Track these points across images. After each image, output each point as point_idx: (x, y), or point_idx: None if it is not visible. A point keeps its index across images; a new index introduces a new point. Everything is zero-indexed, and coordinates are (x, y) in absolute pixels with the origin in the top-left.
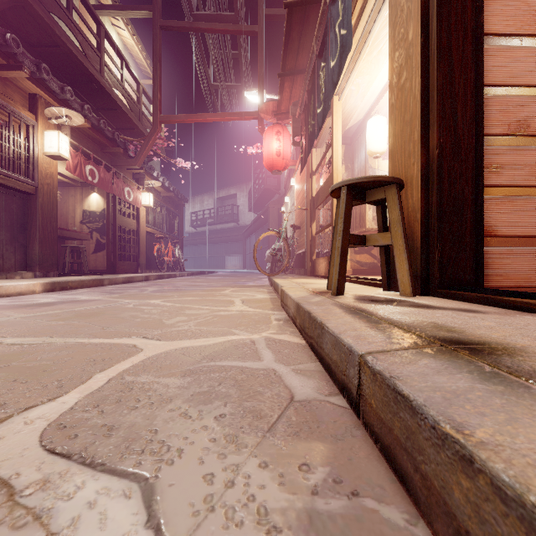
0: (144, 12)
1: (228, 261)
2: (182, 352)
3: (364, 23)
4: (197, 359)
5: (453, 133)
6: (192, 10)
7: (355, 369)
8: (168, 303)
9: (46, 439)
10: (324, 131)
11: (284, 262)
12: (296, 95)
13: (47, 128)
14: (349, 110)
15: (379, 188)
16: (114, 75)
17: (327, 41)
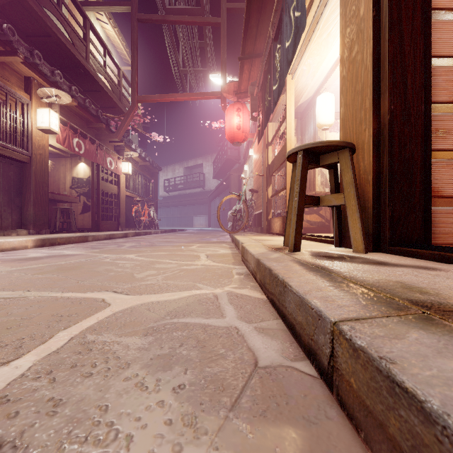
0: (123, 7)
1: (195, 221)
2: (147, 307)
3: (316, 7)
4: (161, 315)
5: (403, 100)
6: (164, 5)
7: (326, 337)
8: (141, 258)
9: None
10: (279, 106)
11: (243, 221)
12: (254, 77)
13: (39, 106)
14: (301, 88)
15: (333, 153)
16: (98, 62)
17: (282, 25)
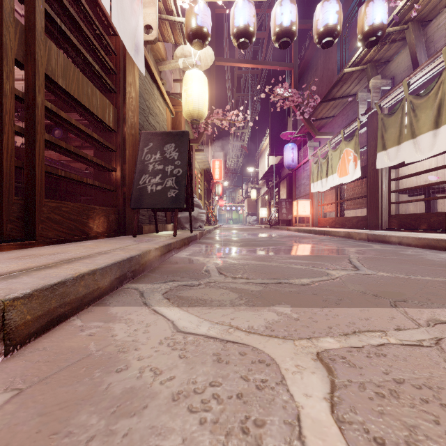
0: None
1: None
2: None
3: None
4: None
5: None
6: None
7: None
8: None
9: (260, 352)
10: None
11: None
12: None
13: None
14: None
15: None
16: None
17: None
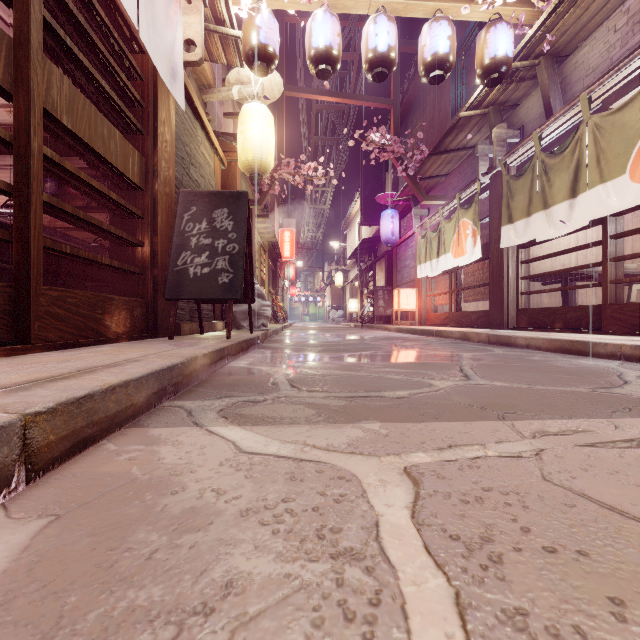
0: None
1: None
2: None
3: None
4: None
5: None
6: None
7: (14, 441)
8: None
9: (341, 469)
10: None
11: None
12: None
13: None
14: None
15: None
16: None
17: None
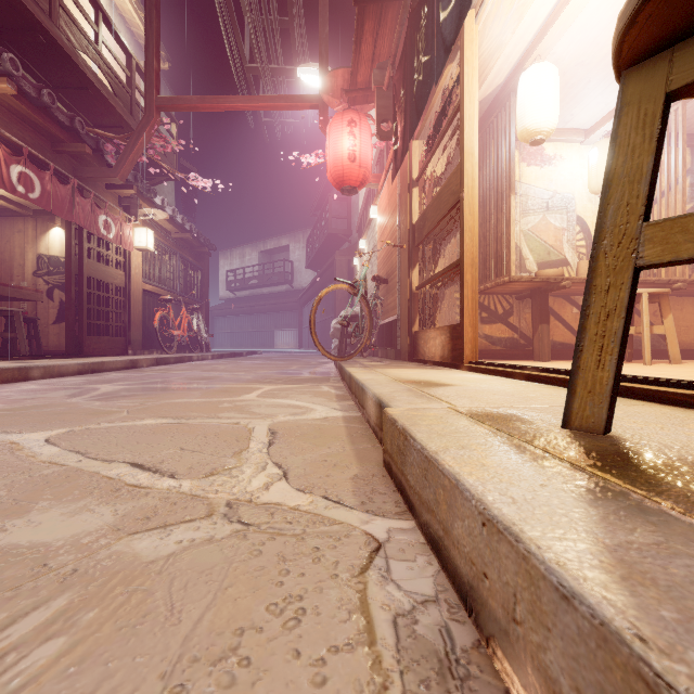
0: None
1: (278, 338)
2: None
3: None
4: None
5: None
6: None
7: None
8: (50, 450)
9: None
10: (437, 98)
11: (362, 337)
12: (384, 53)
13: None
14: (487, 54)
15: None
16: (80, 29)
17: None
